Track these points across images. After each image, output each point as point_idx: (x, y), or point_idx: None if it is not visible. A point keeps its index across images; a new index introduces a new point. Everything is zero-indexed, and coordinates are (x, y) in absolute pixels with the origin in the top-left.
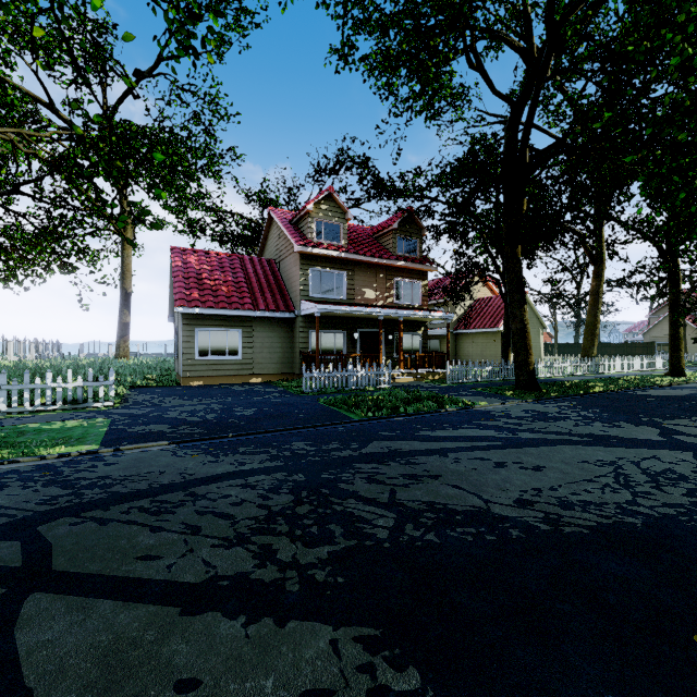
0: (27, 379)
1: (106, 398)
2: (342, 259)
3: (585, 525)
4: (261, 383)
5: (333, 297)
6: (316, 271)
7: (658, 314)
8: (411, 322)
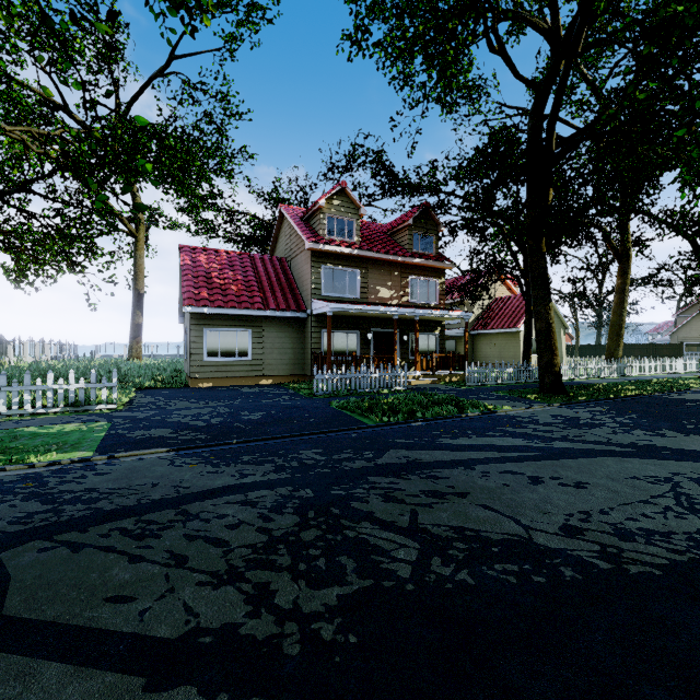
0: (28, 380)
1: (109, 400)
2: (355, 257)
3: (654, 563)
4: (272, 385)
5: (346, 296)
6: (328, 269)
7: (686, 313)
8: (426, 322)
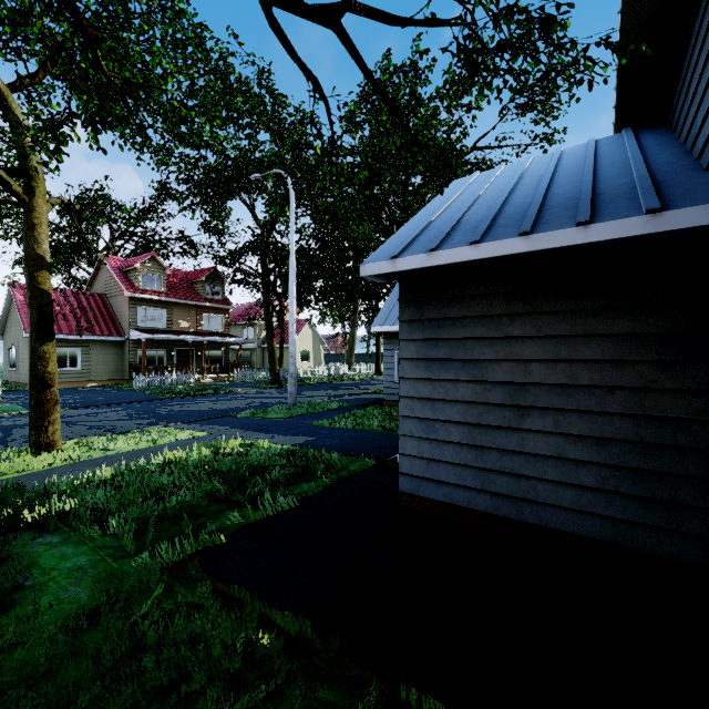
0: None
1: None
2: (163, 301)
3: (221, 409)
4: (99, 386)
5: (156, 327)
6: (142, 309)
7: None
8: (216, 343)
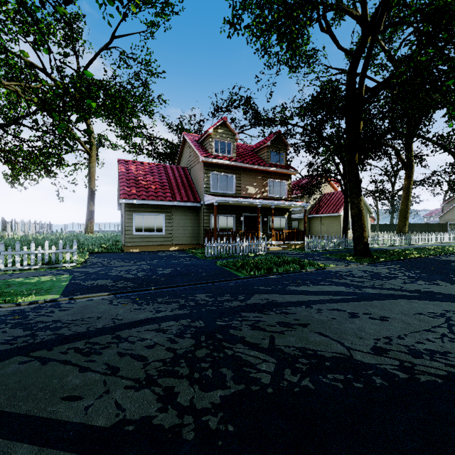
0: (18, 247)
1: (71, 260)
2: (232, 166)
3: (437, 374)
4: (178, 251)
5: (226, 192)
6: (214, 174)
7: (449, 203)
8: (279, 209)
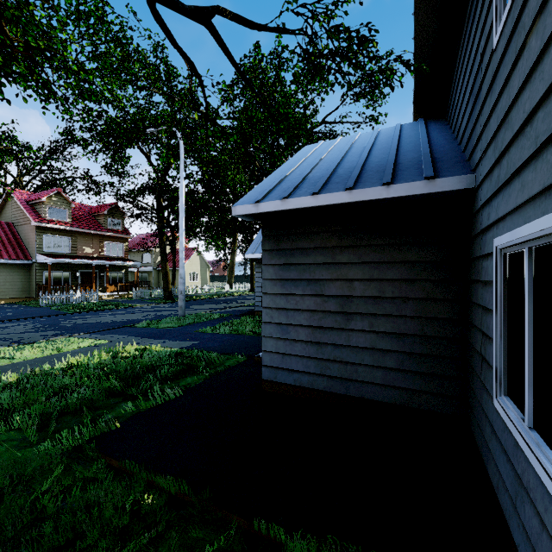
0: None
1: None
2: (68, 230)
3: (120, 321)
4: (7, 304)
5: (62, 252)
6: (48, 236)
7: None
8: (117, 266)
